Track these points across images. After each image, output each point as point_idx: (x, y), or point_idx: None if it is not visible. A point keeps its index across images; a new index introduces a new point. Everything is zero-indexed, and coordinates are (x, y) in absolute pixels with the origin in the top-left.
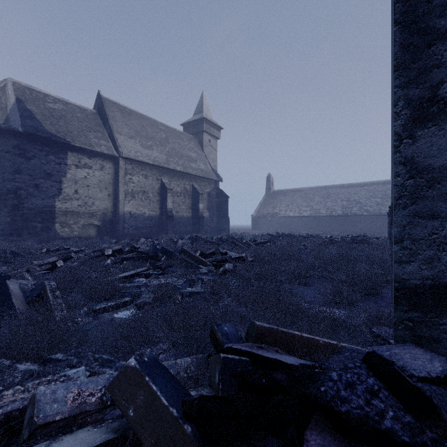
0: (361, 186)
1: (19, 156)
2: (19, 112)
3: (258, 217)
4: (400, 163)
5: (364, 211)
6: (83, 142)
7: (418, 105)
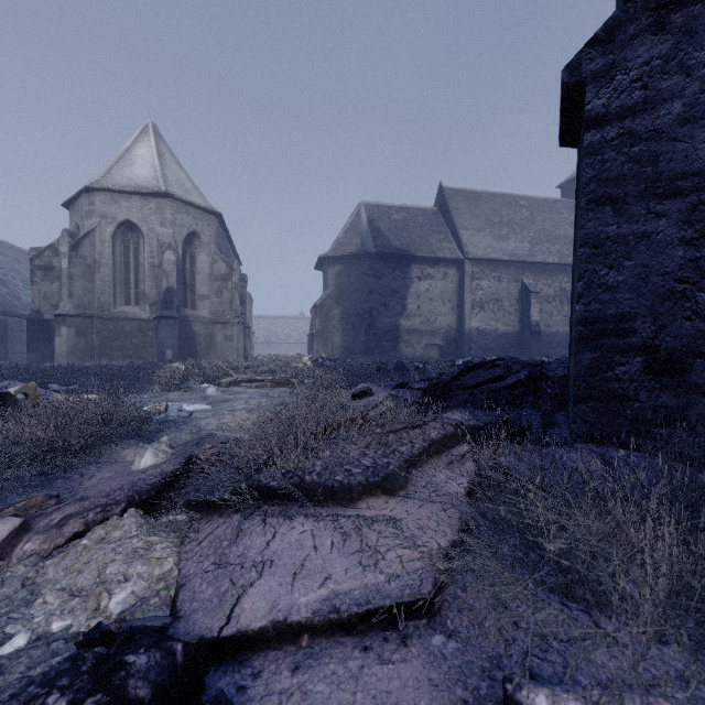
0: None
1: (372, 276)
2: (371, 234)
3: None
4: None
5: None
6: (425, 249)
7: None
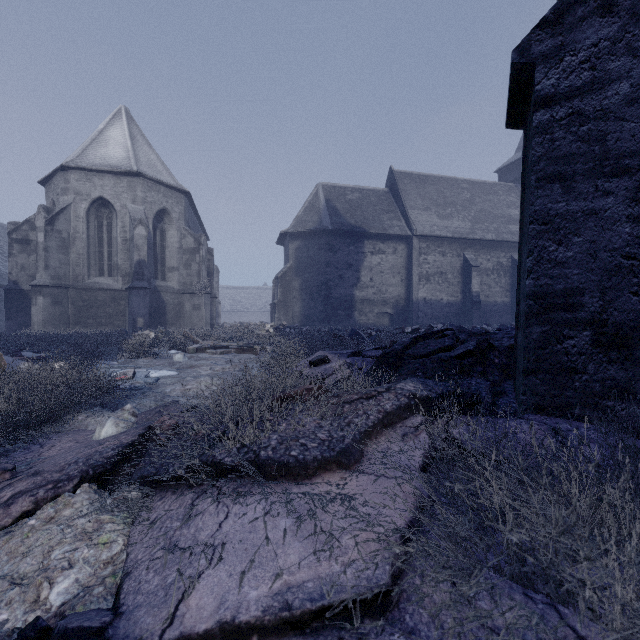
0: None
1: (328, 251)
2: (328, 212)
3: None
4: None
5: None
6: (377, 227)
7: None
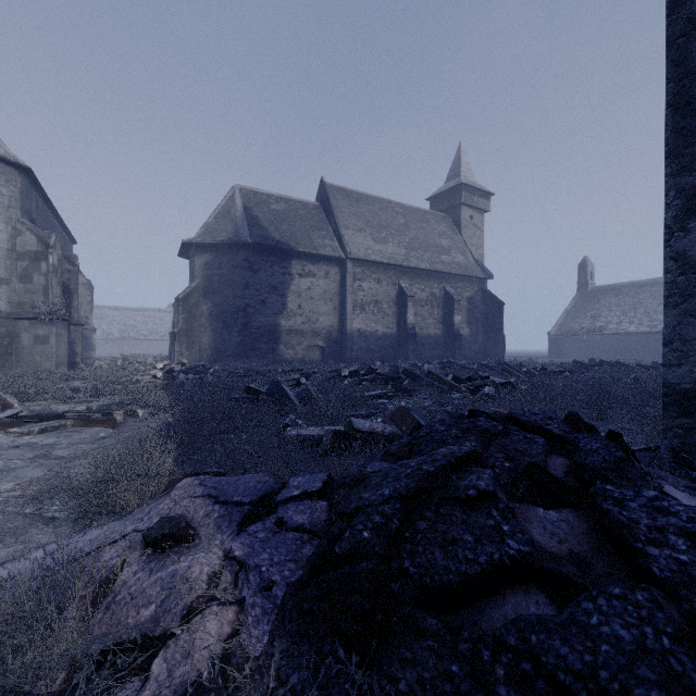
0: None
1: (247, 270)
2: (247, 222)
3: (562, 335)
4: (670, 259)
5: None
6: (307, 245)
7: (691, 194)
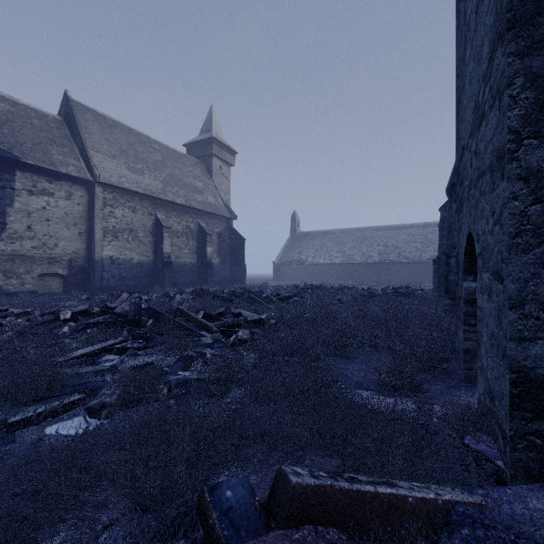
0: (399, 229)
1: None
2: None
3: (281, 264)
4: (519, 178)
5: (403, 258)
6: (40, 158)
7: None
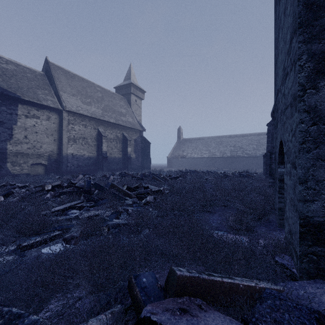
0: (243, 137)
1: None
2: None
3: (172, 158)
4: (304, 111)
5: (245, 154)
6: (32, 96)
7: (321, 58)
